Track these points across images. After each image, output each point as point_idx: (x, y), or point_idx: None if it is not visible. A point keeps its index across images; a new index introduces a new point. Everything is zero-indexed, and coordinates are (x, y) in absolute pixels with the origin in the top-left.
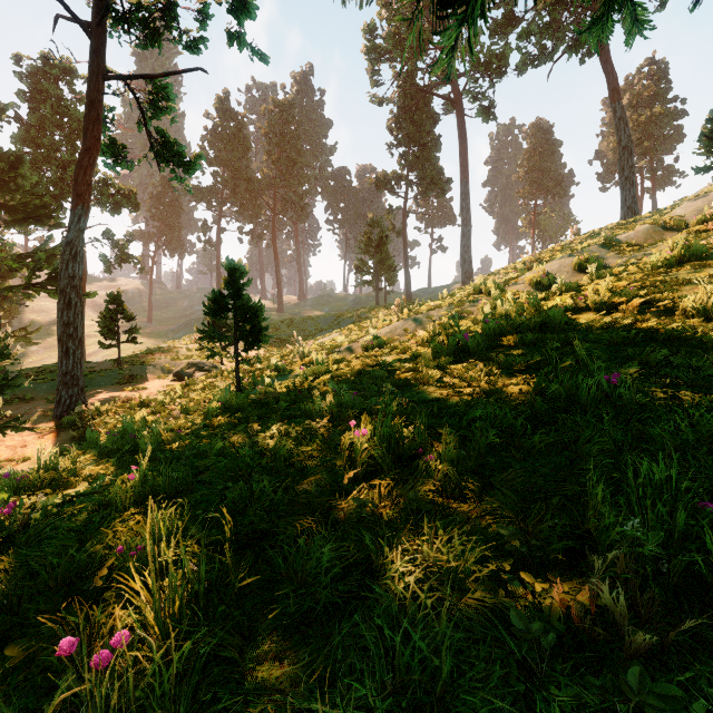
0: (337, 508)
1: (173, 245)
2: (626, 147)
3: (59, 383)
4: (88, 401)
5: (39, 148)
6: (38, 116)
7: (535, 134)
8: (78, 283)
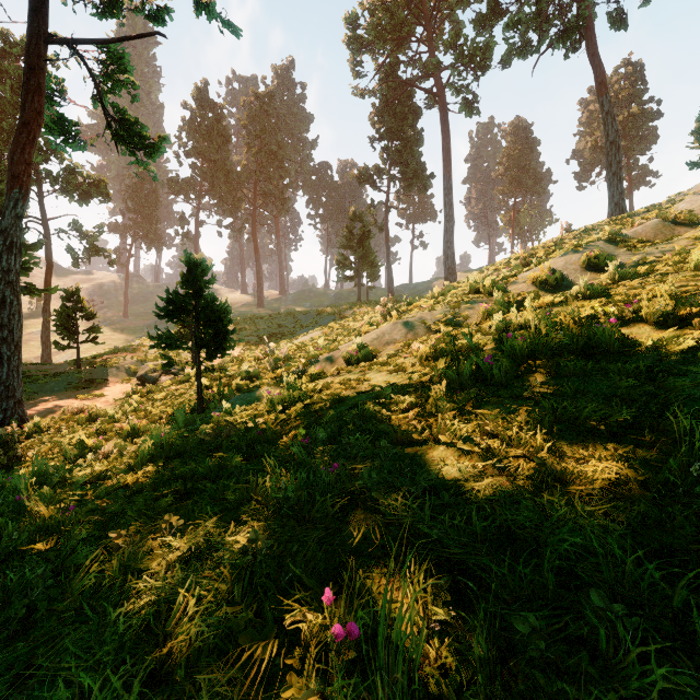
0: None
1: (150, 238)
2: (614, 142)
3: None
4: (13, 422)
5: None
6: None
7: (514, 132)
8: (14, 278)
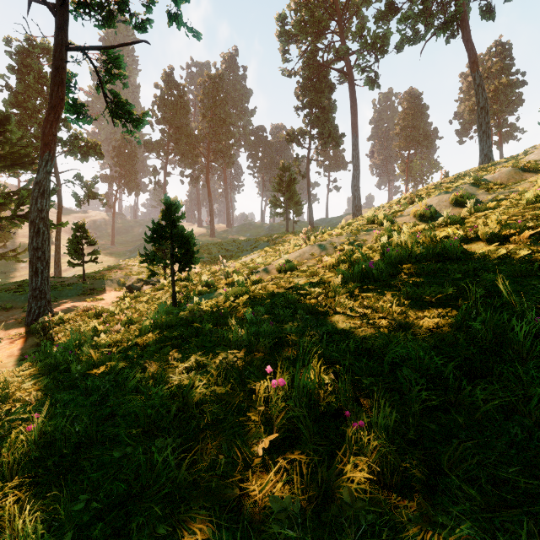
0: (250, 494)
1: (130, 185)
2: (483, 107)
3: (30, 297)
4: (49, 313)
5: (25, 110)
6: (23, 85)
7: (408, 100)
8: (45, 215)
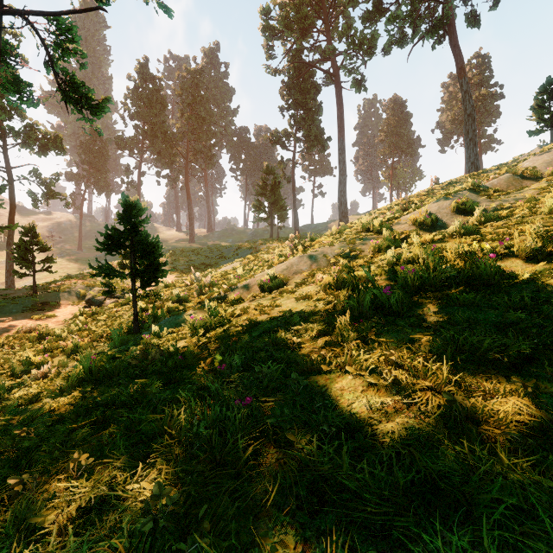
0: None
1: (100, 185)
2: (470, 115)
3: None
4: None
5: None
6: None
7: (393, 106)
8: None
